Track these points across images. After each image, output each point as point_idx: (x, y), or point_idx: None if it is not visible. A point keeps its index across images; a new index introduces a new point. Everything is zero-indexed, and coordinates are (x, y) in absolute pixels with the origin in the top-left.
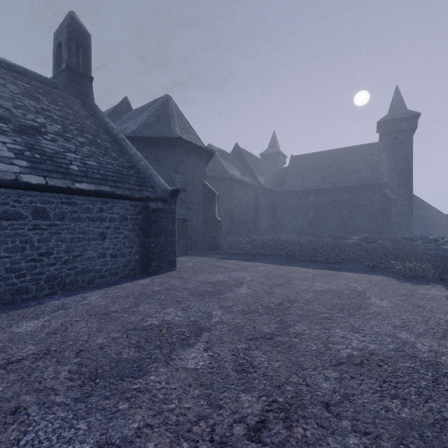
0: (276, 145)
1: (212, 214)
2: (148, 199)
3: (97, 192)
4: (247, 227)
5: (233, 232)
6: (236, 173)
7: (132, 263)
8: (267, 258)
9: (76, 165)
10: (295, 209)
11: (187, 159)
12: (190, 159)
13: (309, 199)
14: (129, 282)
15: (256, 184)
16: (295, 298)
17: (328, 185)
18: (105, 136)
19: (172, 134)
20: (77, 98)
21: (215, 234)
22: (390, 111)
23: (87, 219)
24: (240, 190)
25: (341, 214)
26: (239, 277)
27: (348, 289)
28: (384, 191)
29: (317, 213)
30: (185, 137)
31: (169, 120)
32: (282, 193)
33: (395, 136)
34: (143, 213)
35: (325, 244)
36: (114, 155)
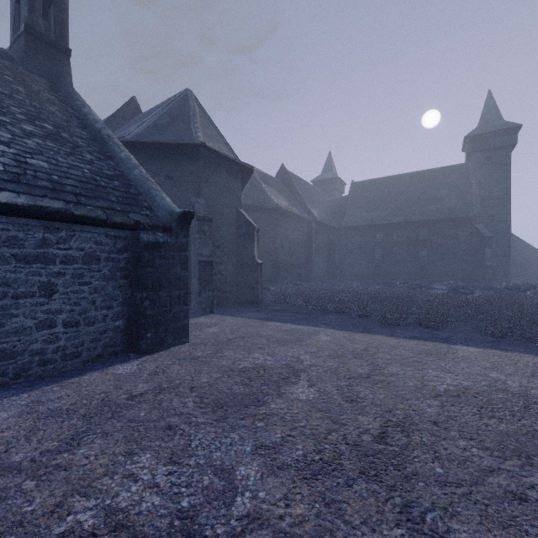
0: (332, 169)
1: (249, 255)
2: (138, 226)
3: (33, 210)
4: (296, 273)
5: (278, 280)
6: (282, 203)
7: (110, 334)
8: (329, 319)
9: (1, 162)
10: (357, 250)
11: (214, 177)
12: (218, 177)
13: (375, 237)
14: (99, 370)
15: (308, 217)
16: (408, 415)
17: (401, 219)
18: (79, 130)
19: (192, 139)
20: (43, 77)
21: (254, 282)
22: (481, 123)
23: (13, 258)
24: (287, 225)
25: (417, 256)
26: (291, 358)
27: (495, 387)
28: (475, 226)
29: (386, 255)
30: (212, 146)
31: (188, 122)
32: (341, 229)
33: (487, 155)
34: (130, 250)
35: (408, 297)
36: (89, 156)
